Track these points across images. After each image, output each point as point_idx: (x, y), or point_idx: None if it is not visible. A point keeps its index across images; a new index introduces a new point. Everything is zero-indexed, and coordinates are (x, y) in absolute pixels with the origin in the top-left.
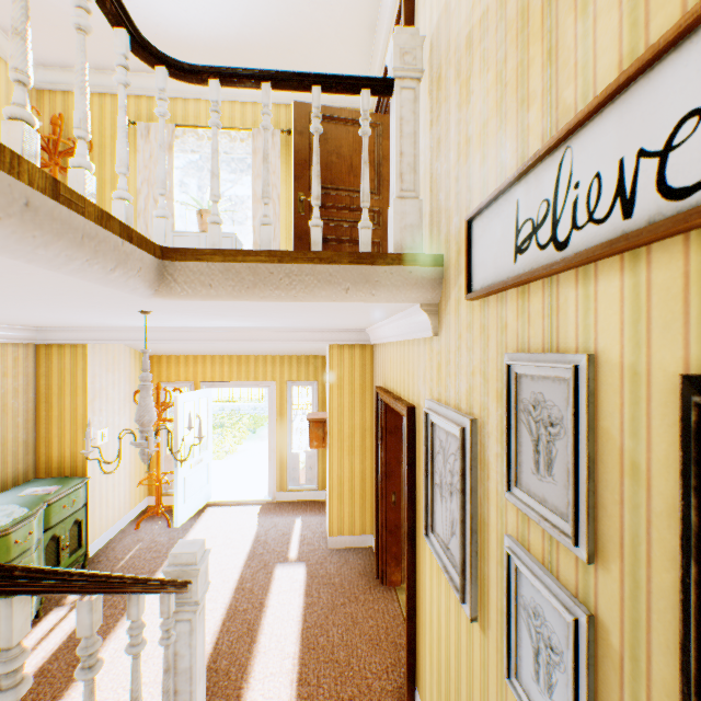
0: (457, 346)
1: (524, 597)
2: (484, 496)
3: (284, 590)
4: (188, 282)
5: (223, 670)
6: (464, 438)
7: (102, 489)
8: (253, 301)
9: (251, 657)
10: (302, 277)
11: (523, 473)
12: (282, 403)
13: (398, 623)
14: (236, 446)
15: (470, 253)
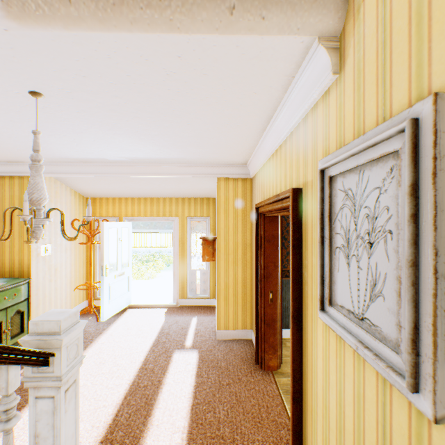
0: (382, 41)
1: None
2: None
3: (179, 371)
4: None
5: (118, 442)
6: (416, 135)
7: (45, 290)
8: (123, 32)
9: (144, 430)
10: None
11: None
12: (183, 233)
13: (277, 403)
14: (155, 273)
15: None
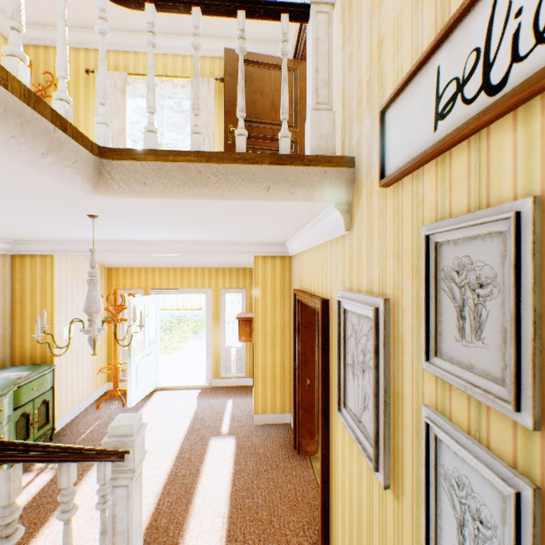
0: (369, 236)
1: (445, 467)
2: (398, 370)
3: (216, 459)
4: (124, 179)
5: (163, 528)
6: (378, 317)
7: (68, 375)
8: (184, 199)
9: (187, 516)
10: (228, 176)
11: (443, 342)
12: (217, 307)
13: (312, 487)
14: (181, 344)
15: (383, 142)
